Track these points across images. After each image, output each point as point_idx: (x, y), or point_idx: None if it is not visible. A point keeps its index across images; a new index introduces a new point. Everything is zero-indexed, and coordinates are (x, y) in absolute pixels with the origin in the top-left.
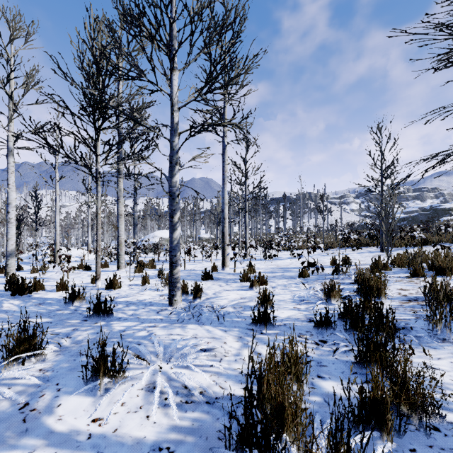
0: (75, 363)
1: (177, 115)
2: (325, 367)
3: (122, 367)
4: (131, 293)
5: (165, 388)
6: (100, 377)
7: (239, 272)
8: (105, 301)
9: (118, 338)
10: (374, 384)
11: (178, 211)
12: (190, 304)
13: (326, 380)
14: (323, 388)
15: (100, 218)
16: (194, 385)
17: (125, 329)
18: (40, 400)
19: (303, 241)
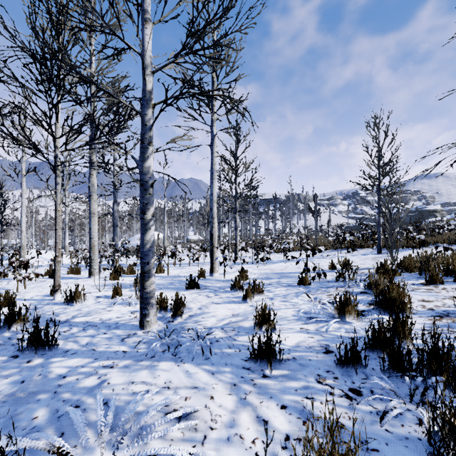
0: None
1: (150, 81)
2: (377, 454)
3: None
4: (95, 309)
5: None
6: None
7: (230, 279)
8: (47, 327)
9: (49, 393)
10: None
11: (151, 206)
12: (168, 324)
13: None
14: None
15: (59, 216)
16: None
17: (67, 373)
18: None
19: (294, 242)
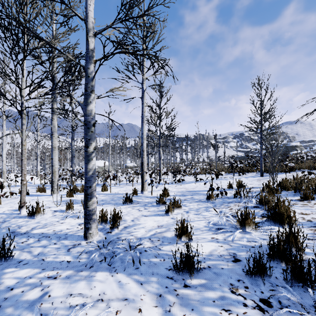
0: None
1: (92, 41)
2: None
3: None
4: (51, 222)
5: None
6: None
7: (155, 196)
8: (3, 242)
9: None
10: None
11: (93, 141)
12: (107, 235)
13: None
14: None
15: (25, 149)
16: None
17: (15, 284)
18: None
19: (200, 168)
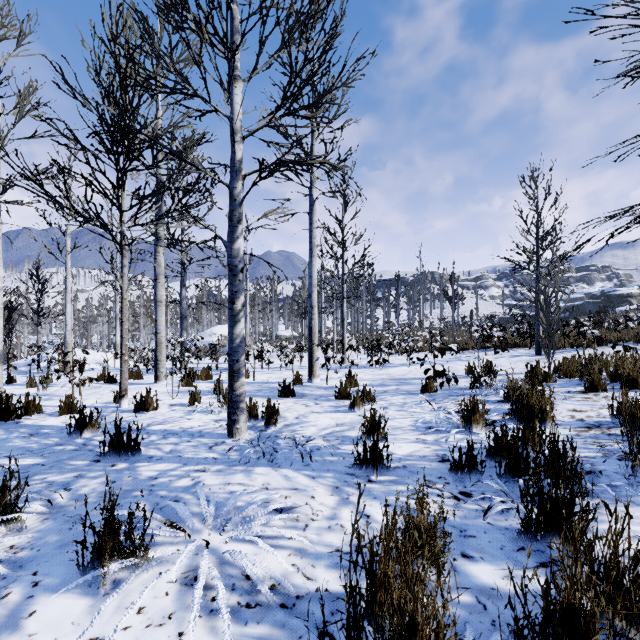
0: (70, 534)
1: (240, 149)
2: (474, 539)
3: (143, 543)
4: (172, 417)
5: (213, 580)
6: (105, 563)
7: (334, 386)
8: (129, 430)
9: (145, 491)
10: (568, 581)
11: (241, 294)
12: (261, 433)
13: (477, 562)
14: (472, 576)
15: (126, 305)
16: (261, 574)
17: (158, 475)
18: (1, 605)
19: (424, 340)
